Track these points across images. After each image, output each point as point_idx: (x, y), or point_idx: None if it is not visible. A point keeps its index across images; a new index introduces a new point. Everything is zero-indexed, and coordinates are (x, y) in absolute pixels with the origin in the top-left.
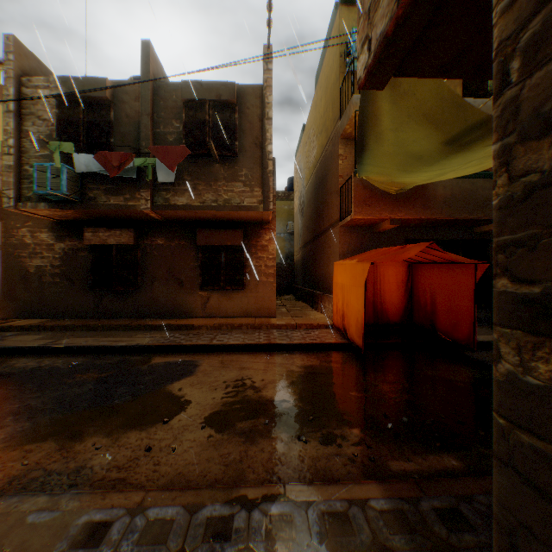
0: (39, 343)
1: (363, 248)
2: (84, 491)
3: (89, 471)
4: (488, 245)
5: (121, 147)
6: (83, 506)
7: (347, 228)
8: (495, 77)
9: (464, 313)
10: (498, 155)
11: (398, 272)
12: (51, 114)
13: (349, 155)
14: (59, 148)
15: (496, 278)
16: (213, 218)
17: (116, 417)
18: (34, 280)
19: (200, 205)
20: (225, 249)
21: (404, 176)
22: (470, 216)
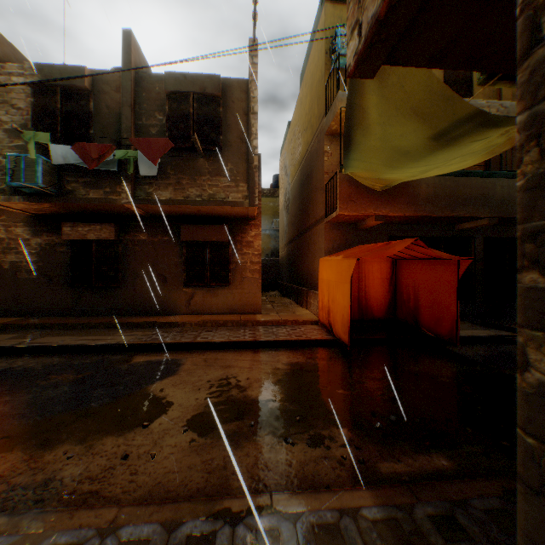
0: (12, 343)
1: (348, 245)
2: (50, 509)
3: (58, 483)
4: (468, 242)
5: (101, 138)
6: (47, 528)
7: (332, 224)
8: (521, 35)
9: (447, 309)
10: (526, 127)
11: (382, 269)
12: (26, 103)
13: (334, 152)
14: (34, 138)
15: (522, 271)
16: (197, 213)
17: (91, 422)
18: (8, 277)
19: (184, 200)
20: (210, 245)
21: (390, 172)
22: (452, 213)
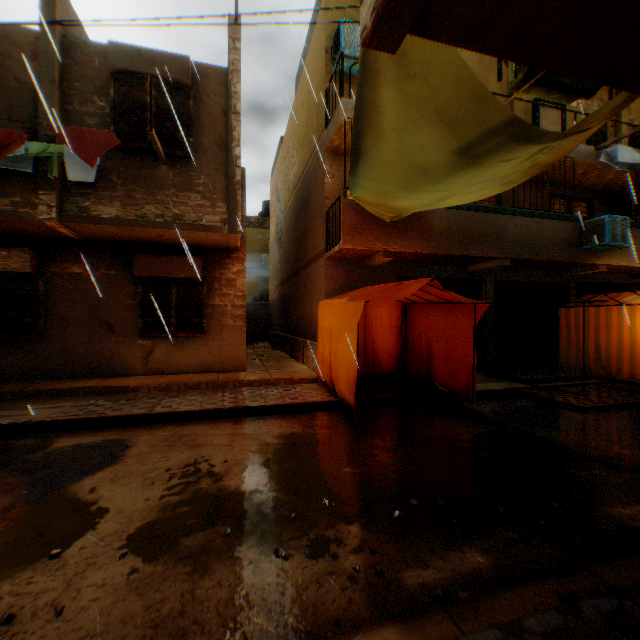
0: None
1: (353, 286)
2: None
3: None
4: (481, 285)
5: (7, 124)
6: None
7: (334, 260)
8: None
9: (463, 360)
10: None
11: (391, 315)
12: None
13: (337, 173)
14: None
15: None
16: (159, 240)
17: None
18: None
19: (138, 220)
20: (177, 283)
21: (405, 196)
22: (466, 252)
